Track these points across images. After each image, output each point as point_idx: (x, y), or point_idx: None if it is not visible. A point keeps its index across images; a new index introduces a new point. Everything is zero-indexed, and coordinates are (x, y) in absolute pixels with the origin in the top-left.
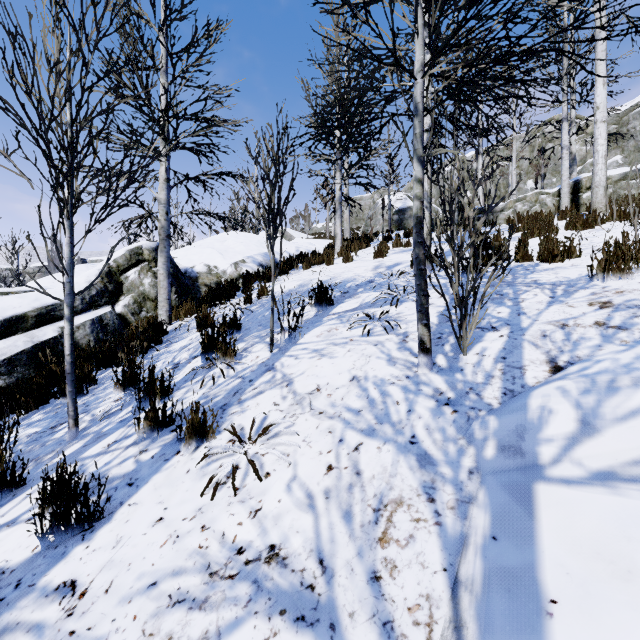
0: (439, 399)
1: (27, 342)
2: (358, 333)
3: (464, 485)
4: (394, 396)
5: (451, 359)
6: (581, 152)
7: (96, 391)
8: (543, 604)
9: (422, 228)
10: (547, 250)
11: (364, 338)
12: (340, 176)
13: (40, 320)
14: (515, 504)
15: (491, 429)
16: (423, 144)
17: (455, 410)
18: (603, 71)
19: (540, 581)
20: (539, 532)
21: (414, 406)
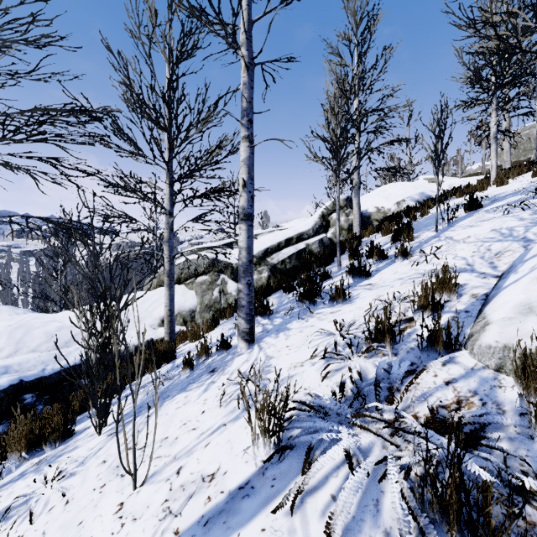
0: None
1: (294, 249)
2: (500, 214)
3: None
4: (518, 229)
5: None
6: None
7: (336, 263)
8: None
9: None
10: None
11: (504, 215)
12: (495, 114)
13: (297, 240)
14: None
15: None
16: None
17: None
18: None
19: None
20: None
21: (529, 230)
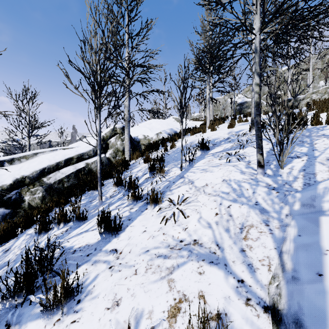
0: (269, 187)
1: (74, 169)
2: (224, 161)
3: (283, 220)
4: (245, 187)
5: (274, 171)
6: None
7: (104, 188)
8: (322, 251)
9: (259, 107)
10: None
11: (227, 163)
12: (209, 87)
13: (78, 160)
14: (310, 223)
15: (297, 198)
16: (259, 66)
17: (277, 192)
18: None
19: (321, 245)
20: (321, 231)
21: (256, 190)
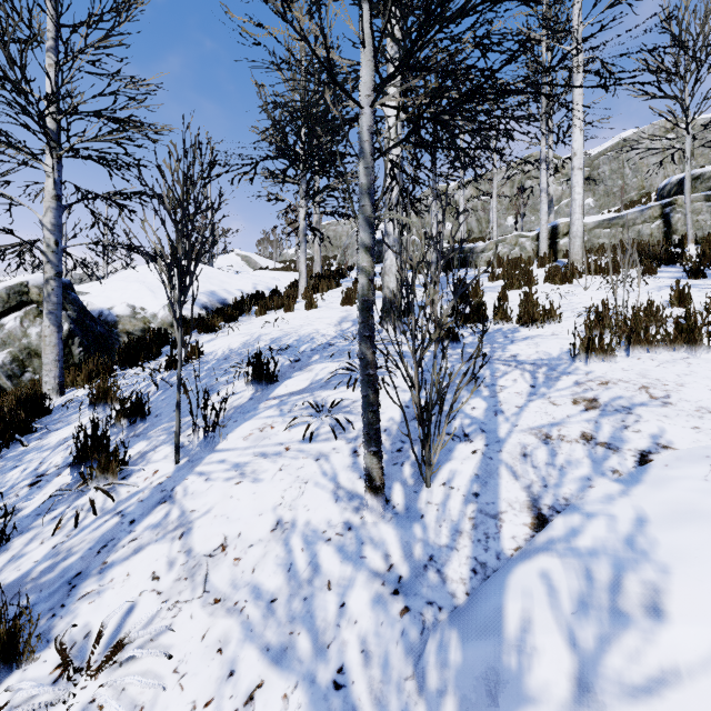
0: (387, 580)
1: None
2: (299, 435)
3: None
4: (326, 569)
5: (410, 493)
6: (557, 192)
7: None
8: None
9: (371, 317)
10: (527, 313)
11: (305, 445)
12: (305, 203)
13: None
14: None
15: (452, 669)
16: (372, 199)
17: (406, 607)
18: (580, 116)
19: None
20: None
21: (351, 594)
